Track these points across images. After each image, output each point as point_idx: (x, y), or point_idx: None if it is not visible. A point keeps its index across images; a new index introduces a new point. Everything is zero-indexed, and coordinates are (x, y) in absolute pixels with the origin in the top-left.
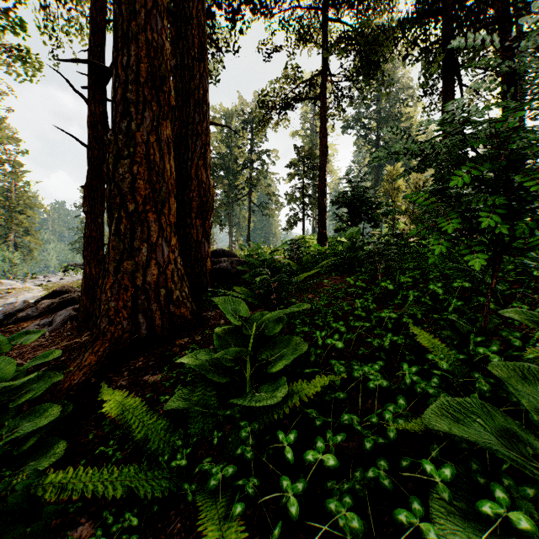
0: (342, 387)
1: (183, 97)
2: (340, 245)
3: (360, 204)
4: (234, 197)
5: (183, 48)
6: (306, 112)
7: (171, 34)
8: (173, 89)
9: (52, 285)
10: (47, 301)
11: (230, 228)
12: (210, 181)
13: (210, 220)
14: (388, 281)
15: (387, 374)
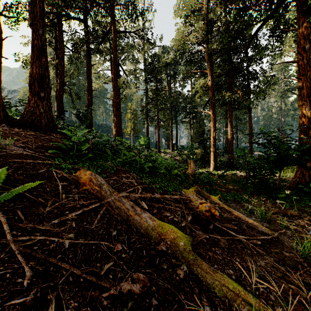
0: None
1: None
2: None
3: None
4: None
5: None
6: None
7: None
8: None
9: None
10: None
11: None
12: None
13: None
14: None
15: None
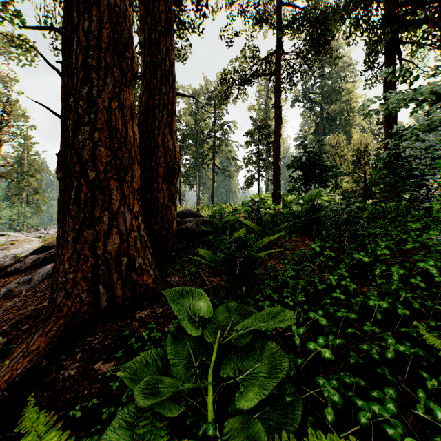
0: (336, 422)
1: (150, 69)
2: (290, 201)
3: (314, 167)
4: (201, 161)
5: (150, 23)
6: (261, 90)
7: (140, 12)
8: (142, 63)
9: (49, 237)
10: (34, 257)
11: (197, 187)
12: (176, 148)
13: (176, 184)
14: (362, 253)
15: (397, 402)
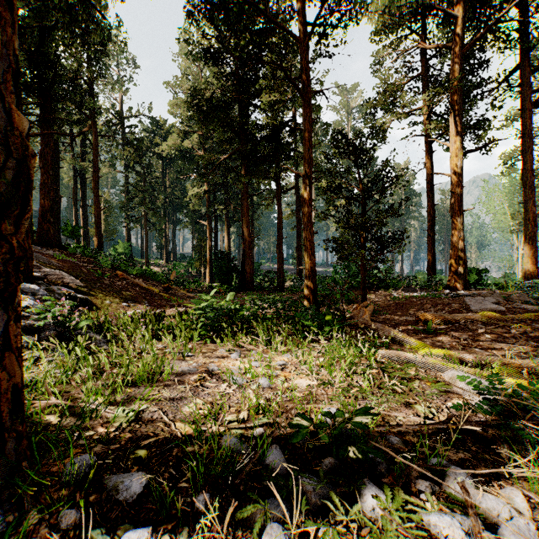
0: None
1: None
2: None
3: None
4: None
5: None
6: None
7: None
8: None
9: None
10: None
11: None
12: None
13: None
14: None
15: None
